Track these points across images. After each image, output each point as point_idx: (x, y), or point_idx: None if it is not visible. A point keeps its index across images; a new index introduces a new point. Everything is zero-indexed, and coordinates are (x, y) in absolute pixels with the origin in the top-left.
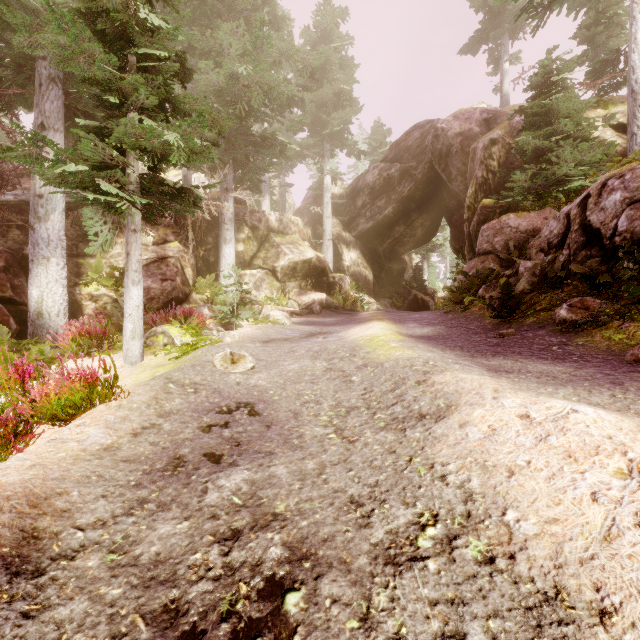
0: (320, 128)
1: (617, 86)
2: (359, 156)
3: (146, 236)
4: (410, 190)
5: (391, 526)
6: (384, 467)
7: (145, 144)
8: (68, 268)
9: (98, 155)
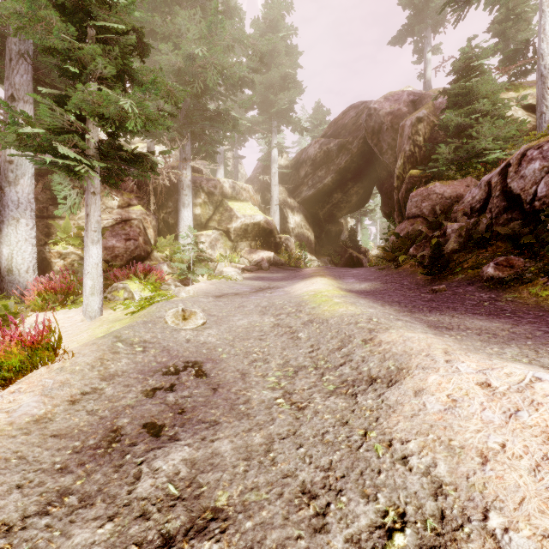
0: (268, 107)
1: (526, 72)
2: (302, 132)
3: (112, 200)
4: (346, 162)
5: (351, 530)
6: (337, 443)
7: (102, 111)
8: (39, 228)
9: (57, 120)
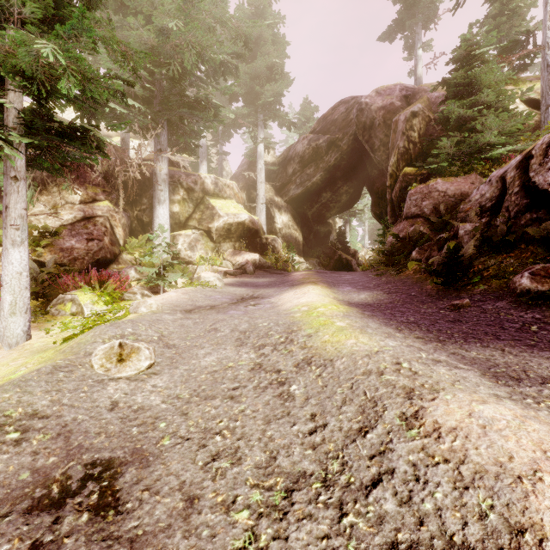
0: (254, 99)
1: (524, 67)
2: (290, 127)
3: (73, 194)
4: (336, 159)
5: None
6: None
7: (18, 62)
8: None
9: None
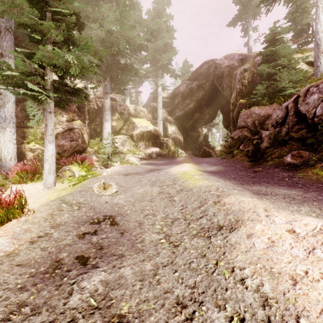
0: (156, 62)
1: (307, 43)
2: (176, 77)
3: (62, 117)
4: (202, 95)
5: None
6: (199, 269)
7: (55, 62)
8: (18, 134)
9: (27, 68)
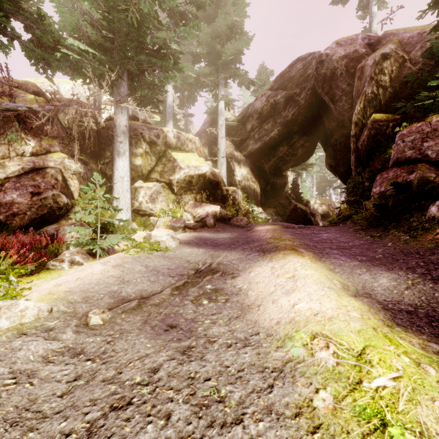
0: (215, 59)
1: None
2: (249, 86)
3: (24, 145)
4: (293, 114)
5: None
6: None
7: None
8: None
9: None
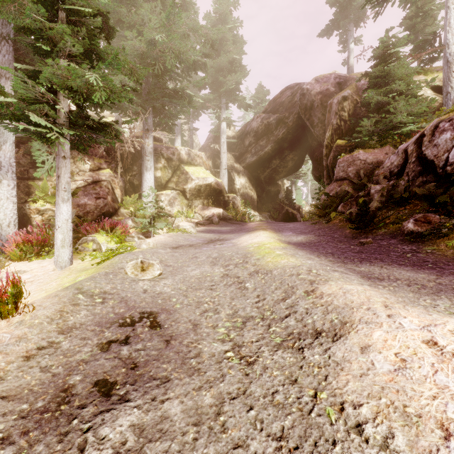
0: (218, 87)
1: (433, 59)
2: (247, 108)
3: (84, 164)
4: (284, 133)
5: None
6: (288, 405)
7: (71, 84)
8: (20, 188)
9: (30, 92)
